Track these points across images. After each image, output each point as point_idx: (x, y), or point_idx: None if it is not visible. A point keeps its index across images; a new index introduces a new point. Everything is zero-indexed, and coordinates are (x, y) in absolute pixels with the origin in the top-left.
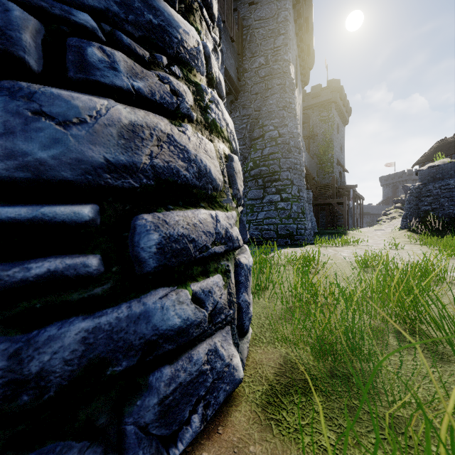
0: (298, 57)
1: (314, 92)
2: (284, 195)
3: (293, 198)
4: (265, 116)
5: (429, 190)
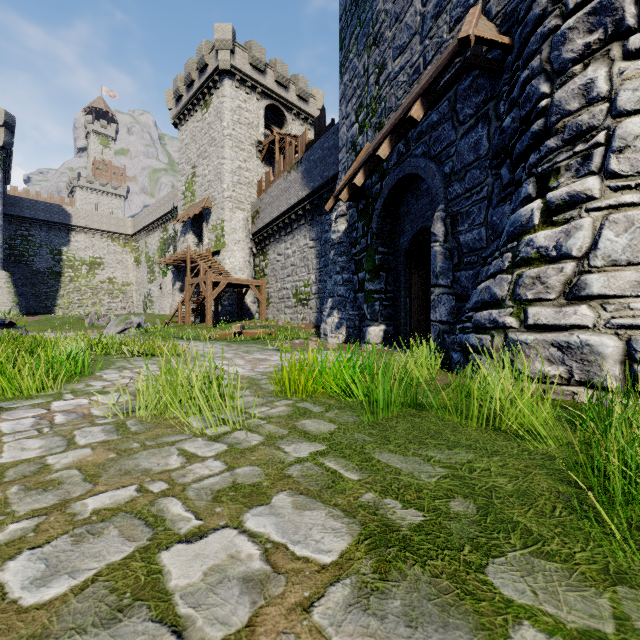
0: None
1: None
2: None
3: None
4: None
5: None
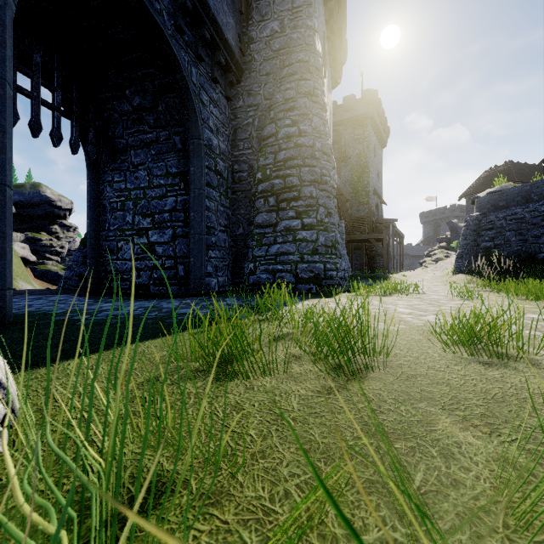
0: (327, 40)
1: (347, 104)
2: (306, 220)
3: (319, 225)
4: (280, 107)
5: (491, 221)
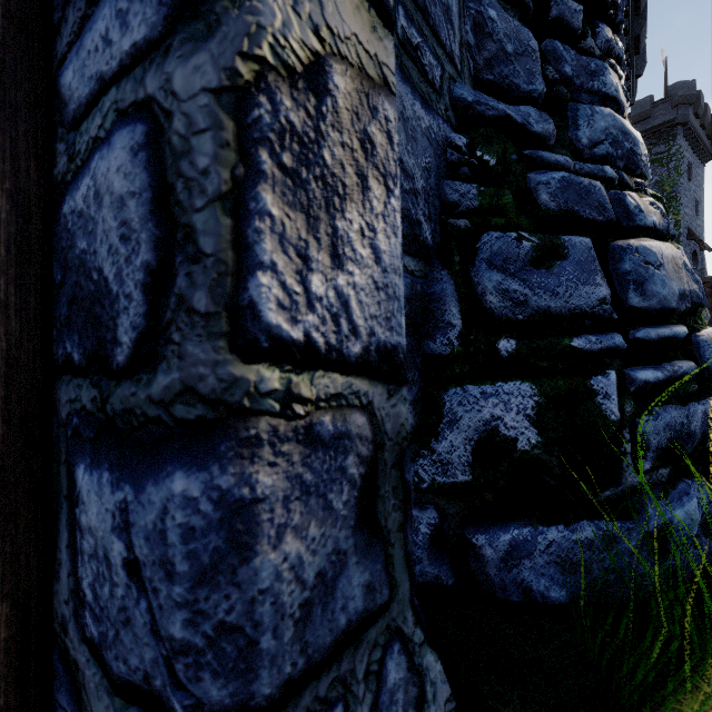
0: None
1: (638, 113)
2: None
3: None
4: None
5: None
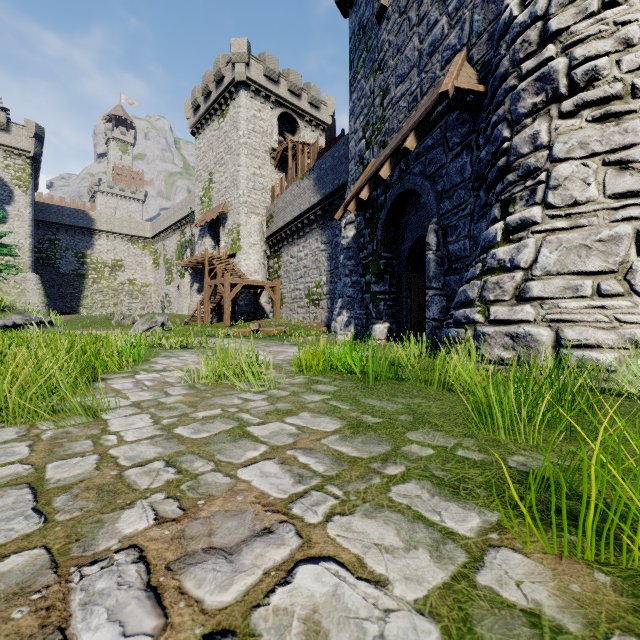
0: None
1: None
2: None
3: None
4: None
5: None
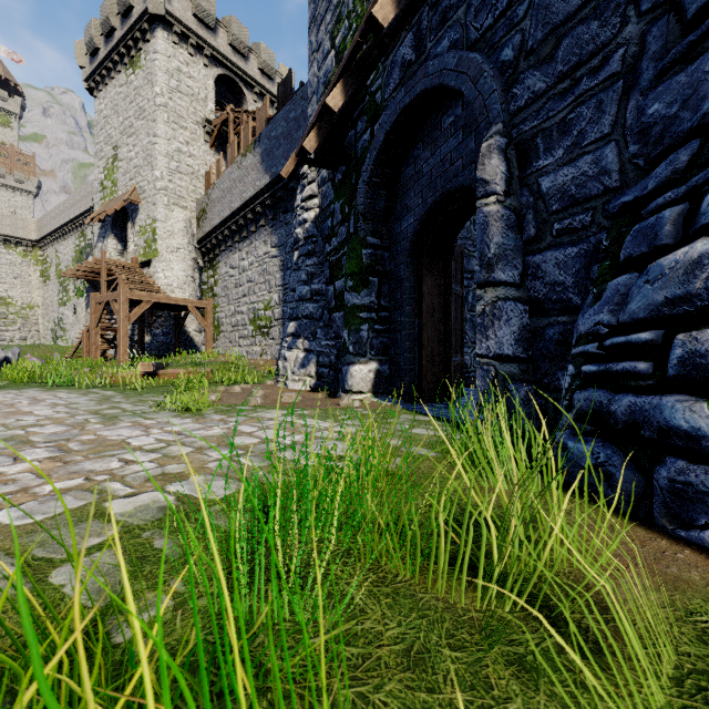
0: None
1: None
2: None
3: None
4: None
5: None
